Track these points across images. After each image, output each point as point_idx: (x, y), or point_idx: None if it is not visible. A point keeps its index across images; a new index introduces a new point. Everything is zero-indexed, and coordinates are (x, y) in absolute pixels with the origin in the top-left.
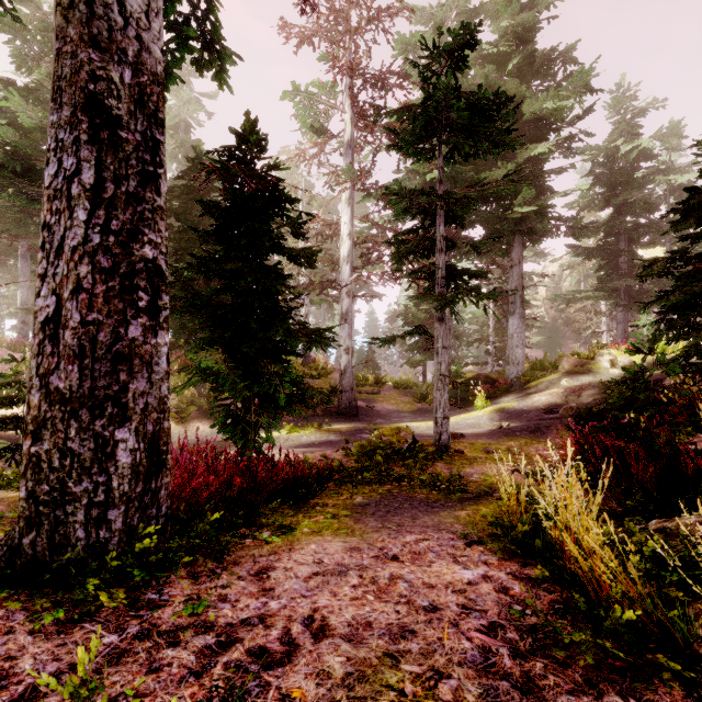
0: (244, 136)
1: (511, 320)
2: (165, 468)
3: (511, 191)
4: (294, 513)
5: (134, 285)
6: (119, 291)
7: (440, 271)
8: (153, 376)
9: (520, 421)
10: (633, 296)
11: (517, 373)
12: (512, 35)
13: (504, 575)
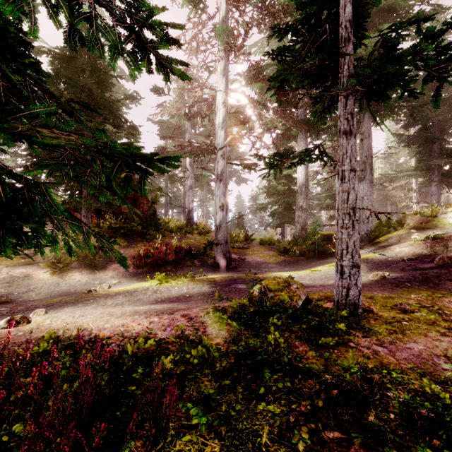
0: None
1: (362, 185)
2: None
3: None
4: None
5: None
6: None
7: (346, 67)
8: None
9: (394, 271)
10: (443, 175)
11: (366, 230)
12: None
13: None
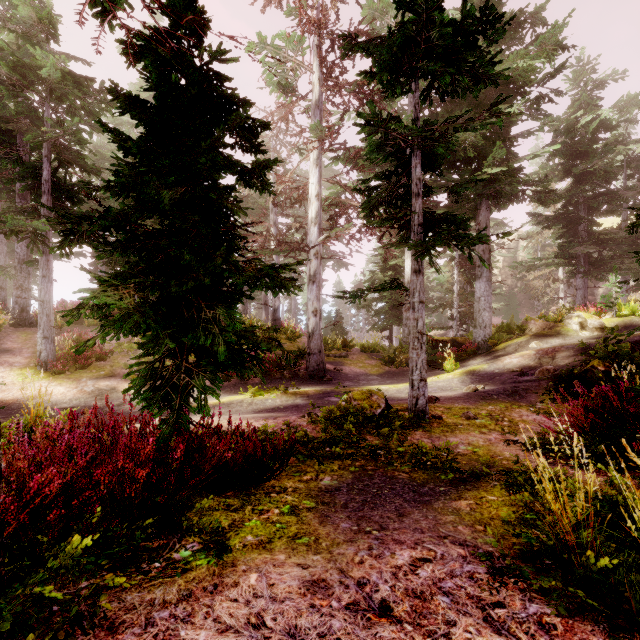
0: (177, 15)
1: (478, 284)
2: None
3: (479, 154)
4: (240, 506)
5: None
6: None
7: (416, 218)
8: None
9: (494, 384)
10: (592, 263)
11: (484, 336)
12: None
13: None
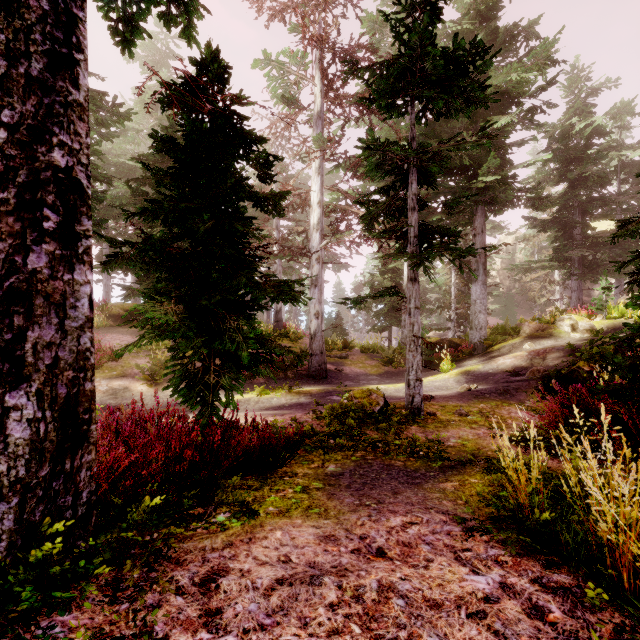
0: (204, 66)
1: (474, 287)
2: (86, 443)
3: (475, 162)
4: (259, 486)
5: (37, 200)
6: (15, 206)
7: (412, 230)
8: (66, 323)
9: (487, 384)
10: (586, 266)
11: (479, 337)
12: (475, 13)
13: (528, 584)
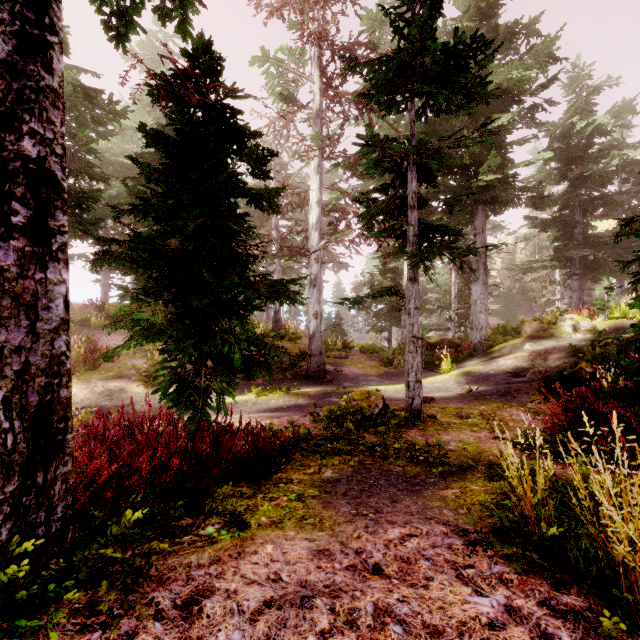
0: (195, 58)
1: (475, 287)
2: (61, 453)
3: (475, 161)
4: (253, 494)
5: (5, 192)
6: None
7: (412, 229)
8: (38, 325)
9: (488, 385)
10: (587, 266)
11: (480, 338)
12: (476, 10)
13: (536, 607)
